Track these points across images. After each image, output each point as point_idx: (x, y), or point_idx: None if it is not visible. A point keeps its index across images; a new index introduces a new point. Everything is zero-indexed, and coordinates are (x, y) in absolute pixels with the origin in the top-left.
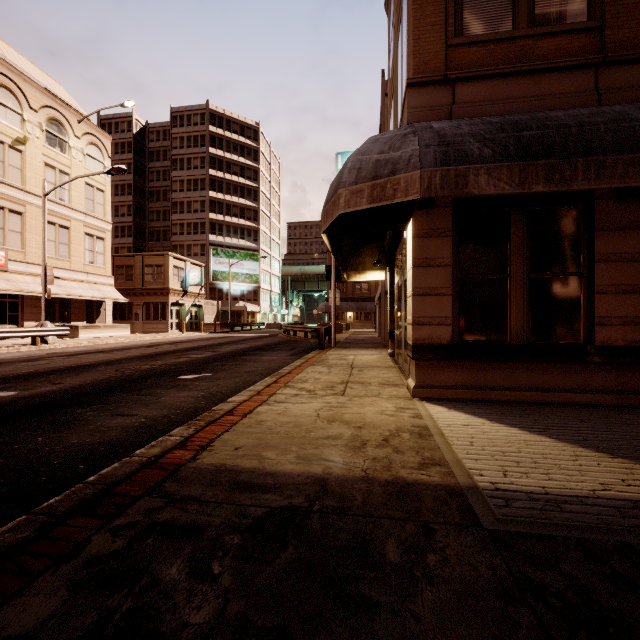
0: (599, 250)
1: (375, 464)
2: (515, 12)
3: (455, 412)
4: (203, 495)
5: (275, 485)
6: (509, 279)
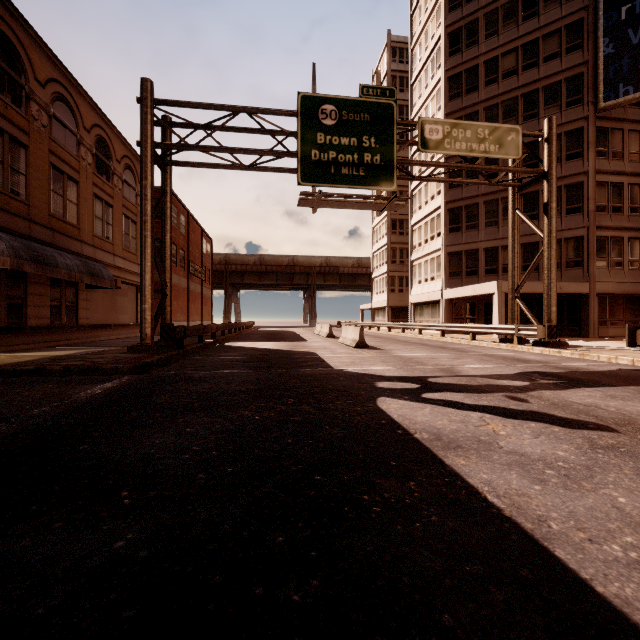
0: (29, 290)
1: (37, 357)
2: (4, 182)
3: (2, 354)
4: (31, 362)
5: (35, 360)
6: (0, 298)
